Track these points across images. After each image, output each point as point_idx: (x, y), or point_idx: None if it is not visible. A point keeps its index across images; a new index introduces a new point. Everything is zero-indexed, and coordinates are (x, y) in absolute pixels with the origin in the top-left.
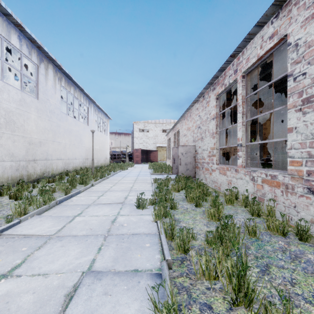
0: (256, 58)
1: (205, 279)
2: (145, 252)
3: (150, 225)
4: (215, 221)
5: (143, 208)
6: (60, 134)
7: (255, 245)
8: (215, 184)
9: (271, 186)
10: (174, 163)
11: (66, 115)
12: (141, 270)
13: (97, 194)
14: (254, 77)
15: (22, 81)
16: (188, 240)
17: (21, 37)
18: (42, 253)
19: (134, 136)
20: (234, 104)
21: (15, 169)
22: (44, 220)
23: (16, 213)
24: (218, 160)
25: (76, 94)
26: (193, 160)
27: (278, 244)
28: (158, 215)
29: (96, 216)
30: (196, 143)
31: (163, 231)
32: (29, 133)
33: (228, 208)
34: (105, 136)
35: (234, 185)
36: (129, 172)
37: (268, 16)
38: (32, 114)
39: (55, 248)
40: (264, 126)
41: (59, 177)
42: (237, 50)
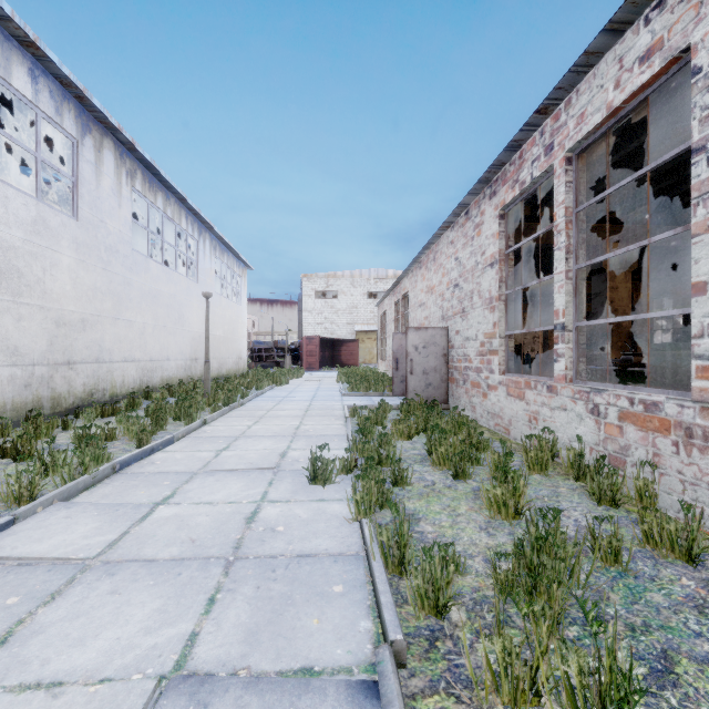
0: (603, 113)
1: (502, 704)
2: (333, 613)
3: (343, 531)
4: (508, 518)
5: (325, 484)
6: (131, 301)
7: (620, 590)
8: (497, 421)
9: (645, 430)
10: (397, 369)
11: (147, 258)
12: (321, 669)
13: (216, 445)
14: (593, 163)
15: (39, 177)
16: (446, 580)
17: (38, 72)
18: (57, 614)
19: (304, 307)
20: (544, 229)
21: (23, 383)
22: (78, 516)
23: (10, 497)
24: (504, 363)
25: (169, 210)
26: (442, 362)
27: (682, 585)
28: (365, 506)
29: (208, 504)
30: (448, 324)
31: (377, 550)
32: (56, 300)
33: (534, 483)
34: (238, 308)
35: (546, 425)
36: (292, 390)
37: (637, 6)
38: (64, 255)
39: (93, 598)
40: (612, 282)
41: (128, 404)
42: (555, 95)
